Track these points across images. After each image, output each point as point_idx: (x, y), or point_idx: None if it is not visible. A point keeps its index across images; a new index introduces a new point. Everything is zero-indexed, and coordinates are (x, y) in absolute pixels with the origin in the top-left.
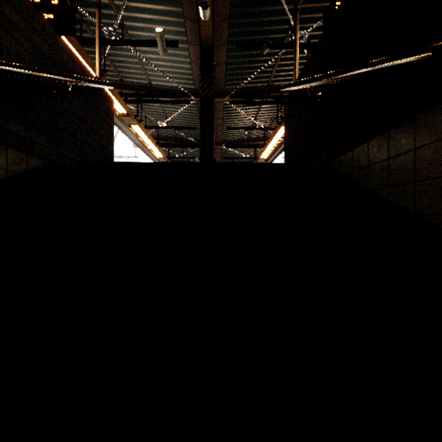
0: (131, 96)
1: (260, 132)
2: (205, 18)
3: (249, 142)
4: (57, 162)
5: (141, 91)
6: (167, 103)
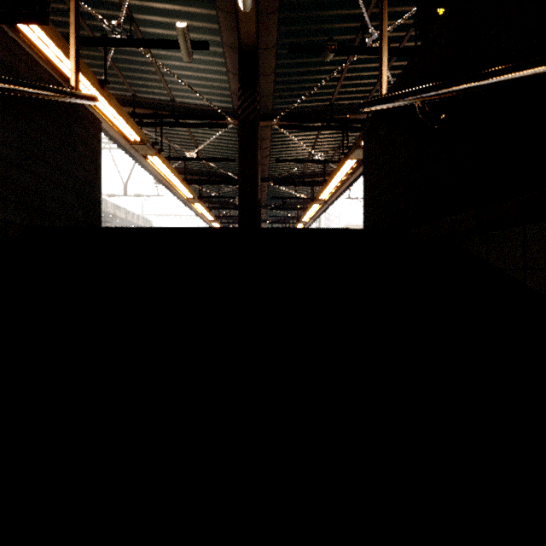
0: (147, 117)
1: (319, 165)
2: (245, 7)
3: (305, 178)
4: None
5: (161, 111)
6: (197, 128)
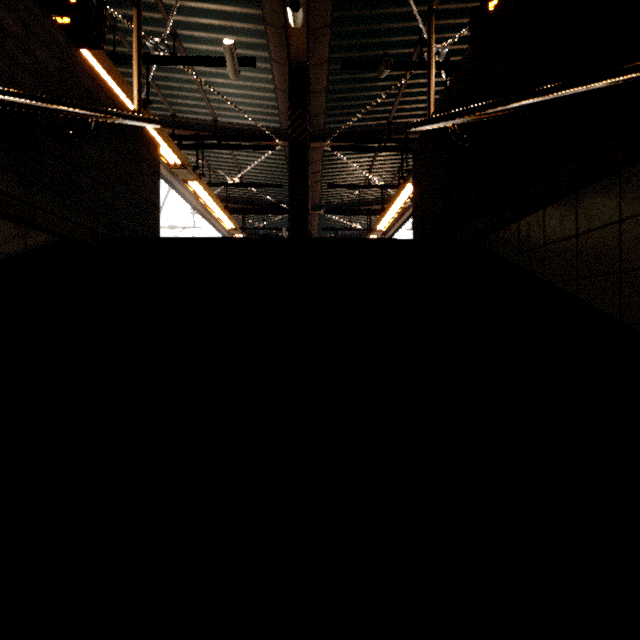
0: (188, 139)
1: (376, 191)
2: (296, 24)
3: (360, 206)
4: (73, 238)
5: (202, 132)
6: (241, 150)
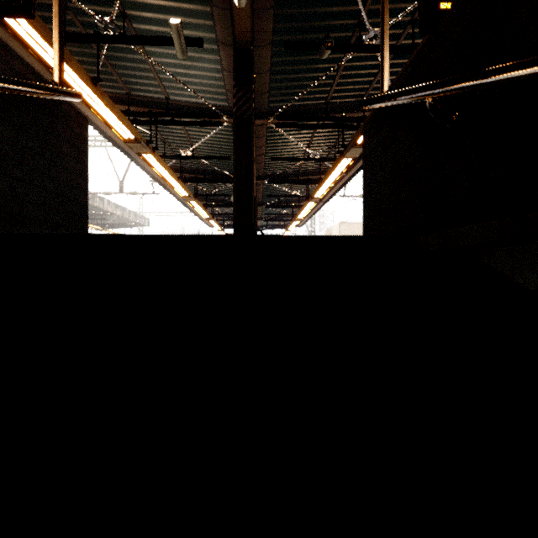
0: (142, 115)
1: (314, 163)
2: (240, 3)
3: (300, 176)
4: None
5: (155, 109)
6: (192, 126)
